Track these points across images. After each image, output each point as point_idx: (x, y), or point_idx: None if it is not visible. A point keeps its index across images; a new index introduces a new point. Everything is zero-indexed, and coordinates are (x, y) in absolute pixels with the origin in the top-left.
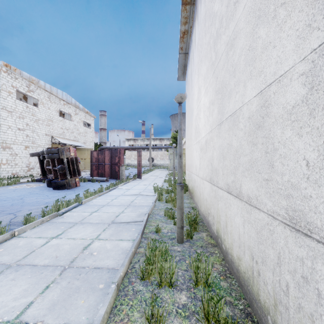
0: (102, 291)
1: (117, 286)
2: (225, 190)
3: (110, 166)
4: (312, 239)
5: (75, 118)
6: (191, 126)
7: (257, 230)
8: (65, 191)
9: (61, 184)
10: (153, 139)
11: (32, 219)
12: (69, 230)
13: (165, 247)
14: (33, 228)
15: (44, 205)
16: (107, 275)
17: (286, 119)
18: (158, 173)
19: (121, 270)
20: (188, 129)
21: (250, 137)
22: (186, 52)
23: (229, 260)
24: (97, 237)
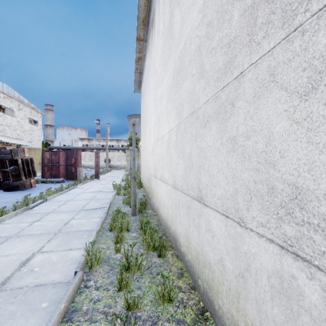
0: (87, 238)
1: (97, 233)
2: (160, 179)
3: (65, 167)
4: (176, 189)
5: (19, 114)
6: (144, 134)
7: (168, 194)
8: (20, 192)
9: (14, 185)
10: (109, 140)
11: (7, 212)
12: (45, 216)
13: (124, 214)
14: (10, 218)
15: (6, 204)
16: (87, 232)
17: (173, 146)
18: (116, 174)
19: (97, 227)
20: (142, 135)
21: (167, 151)
22: (141, 72)
23: (161, 219)
24: (73, 218)
